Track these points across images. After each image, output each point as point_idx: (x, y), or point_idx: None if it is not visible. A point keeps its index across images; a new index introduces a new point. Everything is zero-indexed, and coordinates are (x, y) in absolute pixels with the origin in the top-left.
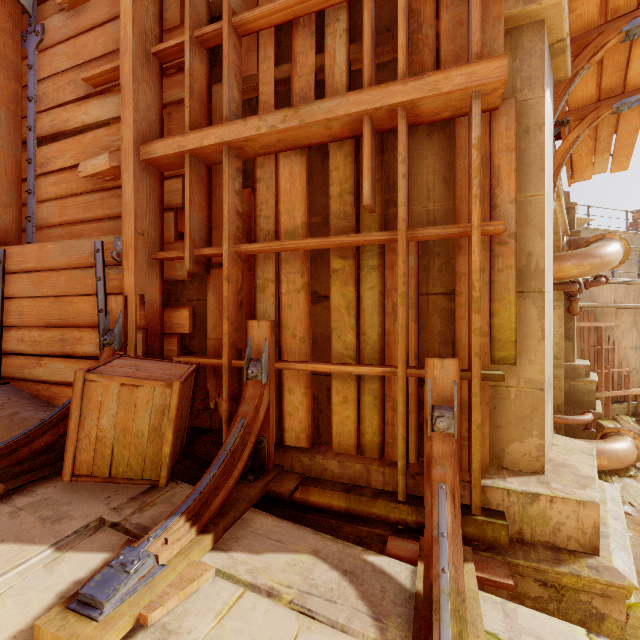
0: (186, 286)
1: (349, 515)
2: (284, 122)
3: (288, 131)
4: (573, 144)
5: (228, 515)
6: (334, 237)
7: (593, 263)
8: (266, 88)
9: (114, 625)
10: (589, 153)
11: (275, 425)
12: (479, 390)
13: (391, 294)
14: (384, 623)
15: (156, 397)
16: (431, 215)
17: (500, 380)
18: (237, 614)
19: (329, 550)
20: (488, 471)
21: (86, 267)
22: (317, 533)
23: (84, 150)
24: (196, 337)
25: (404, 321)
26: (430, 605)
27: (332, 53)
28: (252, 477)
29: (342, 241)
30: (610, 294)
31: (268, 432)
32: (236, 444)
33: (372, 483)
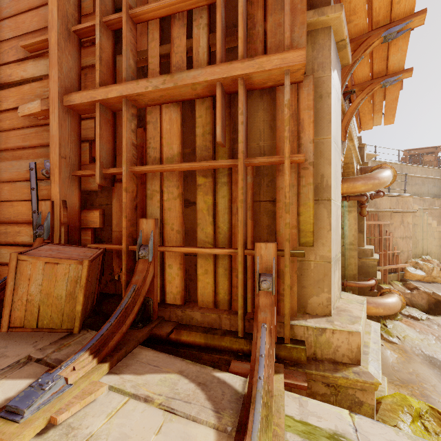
0: (98, 195)
1: (207, 348)
2: (164, 84)
3: (167, 90)
4: (357, 106)
5: (121, 350)
6: (198, 162)
7: (374, 183)
8: (153, 60)
9: (31, 425)
10: (369, 112)
11: (159, 290)
12: (289, 263)
13: (236, 201)
14: (221, 414)
15: (71, 271)
16: (262, 149)
17: (302, 256)
18: (122, 414)
19: (190, 370)
20: (296, 315)
21: (23, 181)
22: (183, 360)
23: (23, 97)
24: (105, 230)
25: (242, 218)
26: (250, 400)
27: (197, 39)
28: (141, 325)
29: (203, 165)
30: (387, 203)
31: (153, 294)
32: (129, 302)
33: (223, 326)
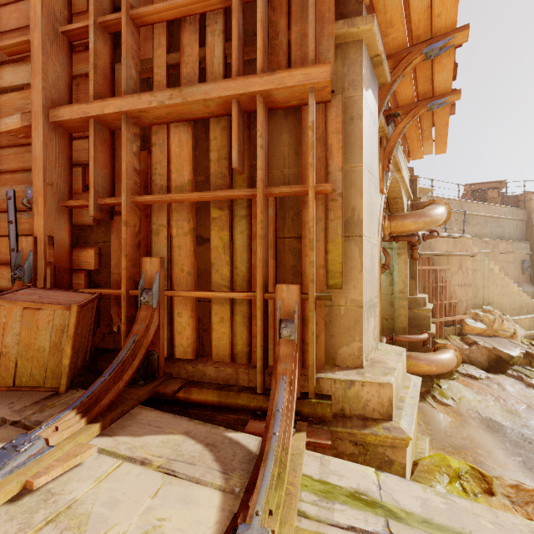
0: (93, 230)
1: (221, 407)
2: (170, 99)
3: (174, 106)
4: (402, 131)
5: (116, 409)
6: (211, 192)
7: (425, 221)
8: (160, 70)
9: (1, 489)
10: (418, 139)
11: (167, 342)
12: (313, 307)
13: (256, 237)
14: (230, 475)
15: (56, 318)
16: (286, 178)
17: (328, 299)
18: (113, 478)
19: (198, 431)
20: (324, 368)
21: None
22: (191, 420)
23: None
24: (102, 273)
25: (261, 257)
26: (262, 458)
27: (212, 48)
28: (143, 382)
29: (217, 195)
30: (443, 245)
31: (158, 347)
32: (127, 355)
33: (240, 382)
